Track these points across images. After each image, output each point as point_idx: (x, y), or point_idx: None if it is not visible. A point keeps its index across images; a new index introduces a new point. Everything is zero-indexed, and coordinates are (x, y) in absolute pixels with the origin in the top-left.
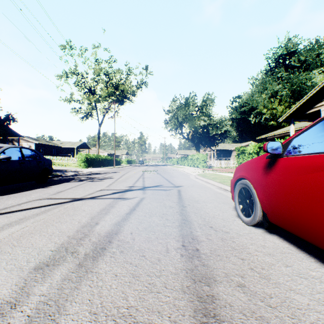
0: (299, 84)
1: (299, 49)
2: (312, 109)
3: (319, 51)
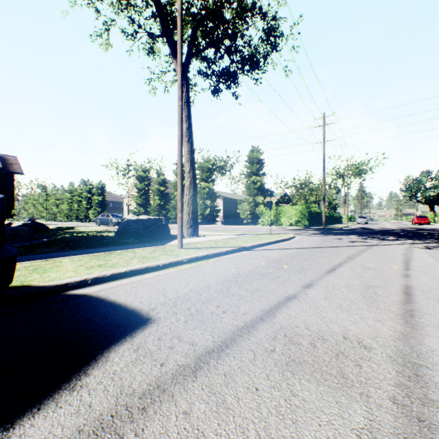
0: None
1: None
2: None
3: None
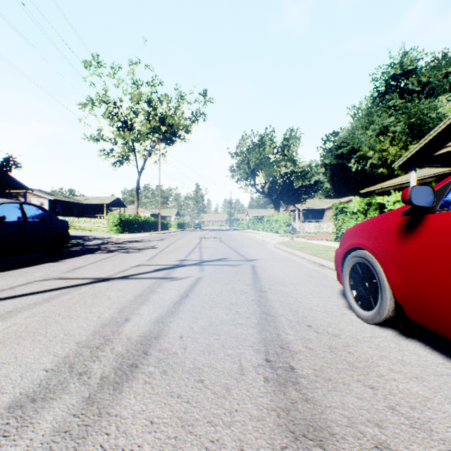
0: (419, 116)
1: (420, 67)
2: (443, 149)
3: (447, 70)
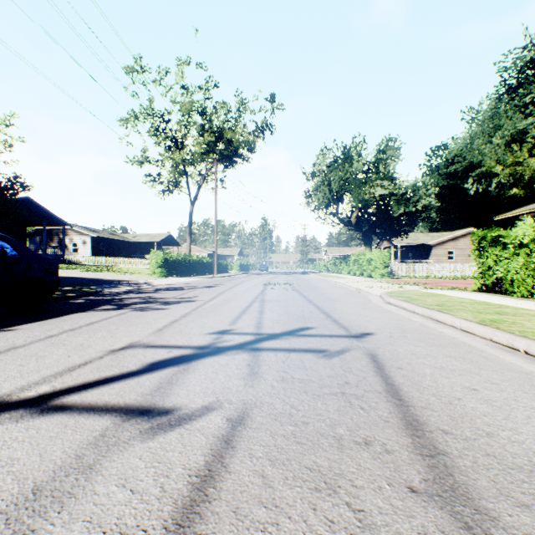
0: None
1: None
2: None
3: None
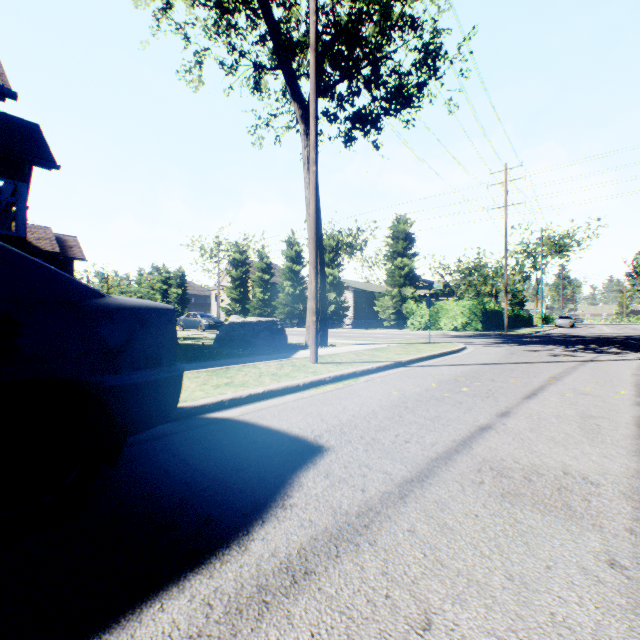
0: None
1: None
2: None
3: None
